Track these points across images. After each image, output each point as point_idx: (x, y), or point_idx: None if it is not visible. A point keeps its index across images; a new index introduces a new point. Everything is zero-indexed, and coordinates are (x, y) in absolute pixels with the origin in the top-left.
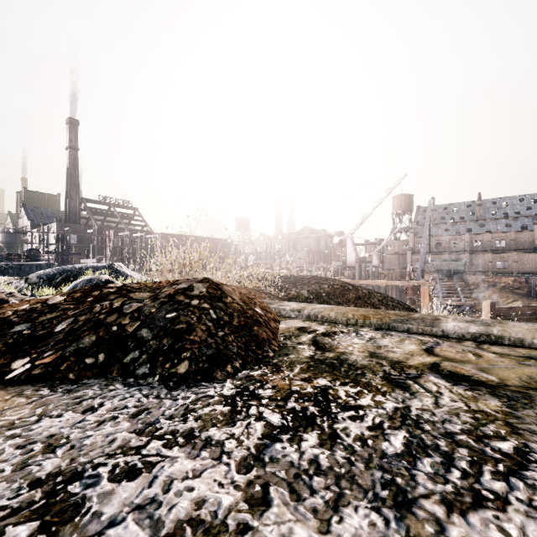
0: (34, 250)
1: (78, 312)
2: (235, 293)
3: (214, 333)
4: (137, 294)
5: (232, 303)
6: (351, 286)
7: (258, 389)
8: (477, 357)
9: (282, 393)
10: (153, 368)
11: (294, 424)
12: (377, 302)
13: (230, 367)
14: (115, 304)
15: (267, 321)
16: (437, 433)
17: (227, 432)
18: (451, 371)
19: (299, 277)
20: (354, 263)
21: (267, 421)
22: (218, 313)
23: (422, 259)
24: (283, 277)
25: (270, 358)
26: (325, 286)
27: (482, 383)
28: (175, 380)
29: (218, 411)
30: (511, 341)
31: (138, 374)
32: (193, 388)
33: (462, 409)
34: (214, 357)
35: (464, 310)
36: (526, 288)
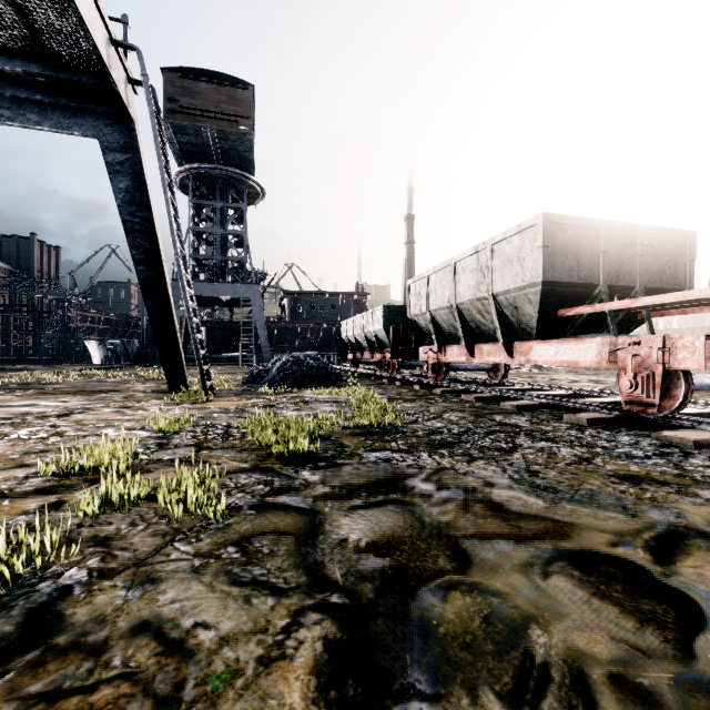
0: None
1: None
2: None
3: None
4: None
5: None
6: None
7: None
8: None
9: None
10: None
11: None
12: None
13: None
14: None
15: None
16: None
17: None
18: None
19: None
20: None
21: None
22: None
23: None
24: None
25: None
26: None
27: None
28: None
29: None
30: None
31: None
32: None
33: None
34: None
35: None
36: None
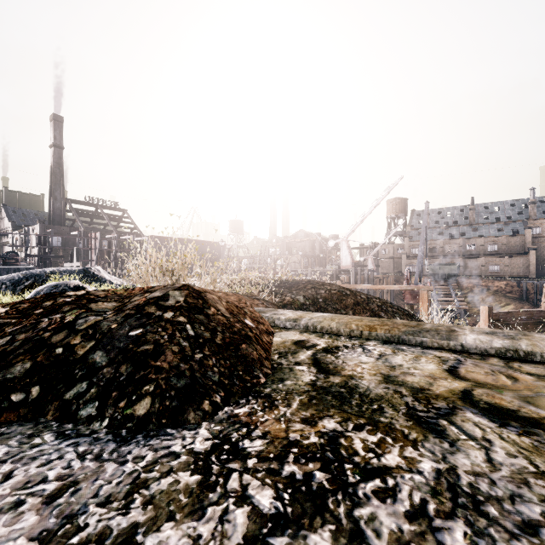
0: (12, 253)
1: (18, 328)
2: (221, 302)
3: (189, 356)
4: (99, 305)
5: (215, 315)
6: (349, 291)
7: (242, 440)
8: (513, 381)
9: (276, 447)
10: (102, 408)
11: (294, 510)
12: (377, 308)
13: (207, 403)
14: (67, 317)
15: (258, 335)
16: (511, 524)
17: (190, 533)
18: (490, 403)
19: (295, 281)
20: (350, 266)
21: (253, 505)
22: (197, 328)
23: (420, 263)
24: (277, 281)
25: (261, 386)
26: (321, 291)
27: (536, 423)
28: (130, 426)
29: (181, 485)
30: (543, 357)
31: (81, 417)
32: (153, 440)
33: (529, 472)
34: (186, 391)
35: (458, 314)
36: (518, 292)
